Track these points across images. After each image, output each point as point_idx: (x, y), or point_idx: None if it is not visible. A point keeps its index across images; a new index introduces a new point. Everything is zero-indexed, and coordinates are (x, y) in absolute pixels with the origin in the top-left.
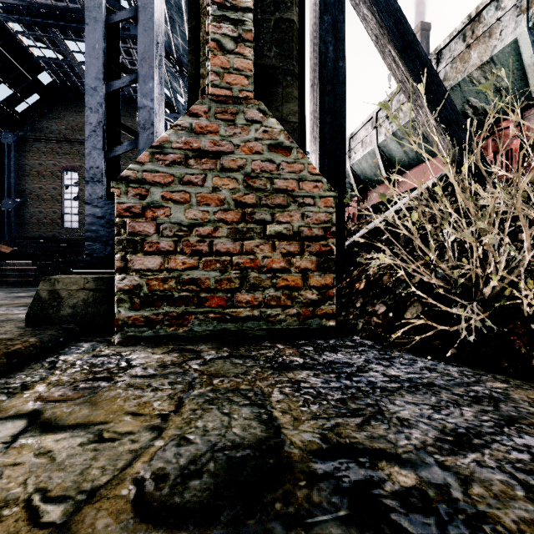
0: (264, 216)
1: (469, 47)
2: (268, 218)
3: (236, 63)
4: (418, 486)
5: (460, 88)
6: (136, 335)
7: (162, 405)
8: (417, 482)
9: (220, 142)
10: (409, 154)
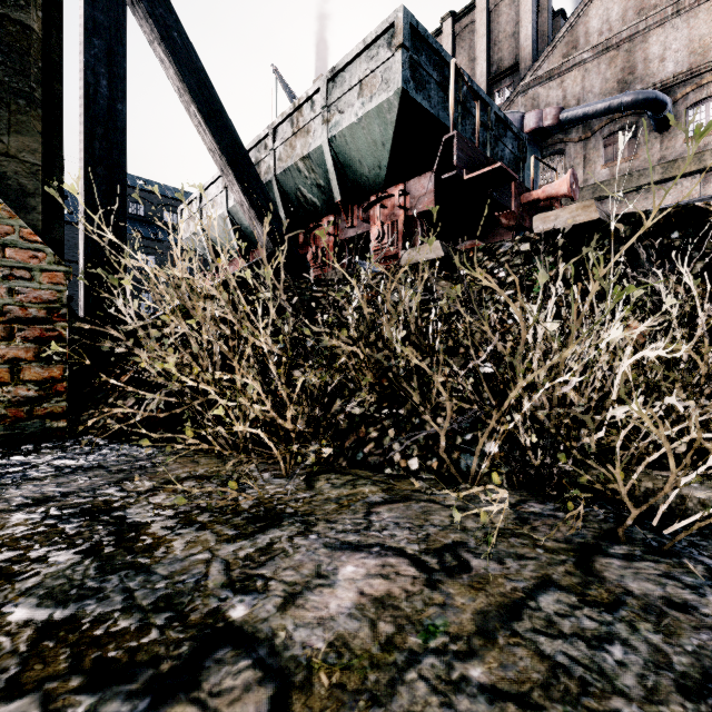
0: None
1: (295, 135)
2: None
3: None
4: None
5: (292, 174)
6: None
7: None
8: None
9: None
10: None
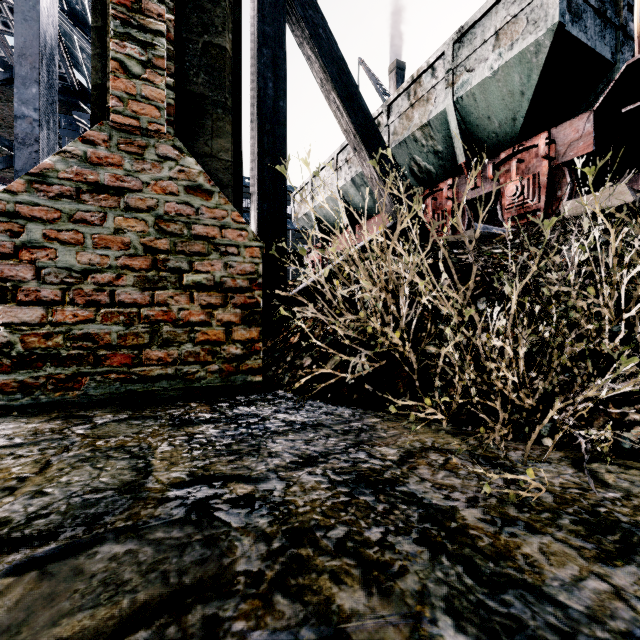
0: (181, 264)
1: (412, 106)
2: (185, 266)
3: (145, 91)
4: (250, 493)
5: (407, 145)
6: (5, 405)
7: (23, 469)
8: (252, 491)
9: (125, 177)
10: (368, 203)
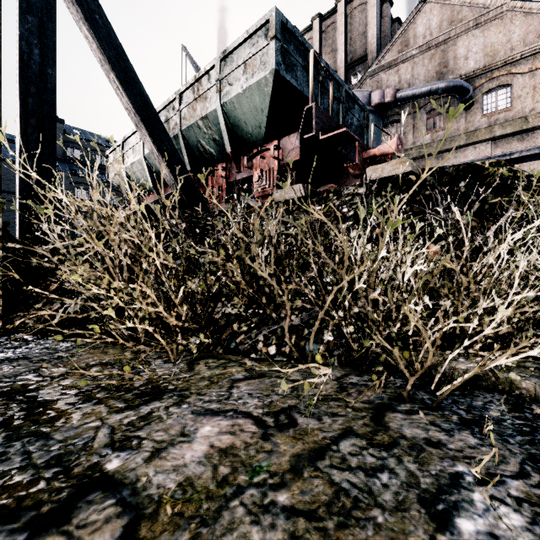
0: None
1: (196, 100)
2: None
3: None
4: None
5: (194, 130)
6: None
7: None
8: None
9: None
10: None
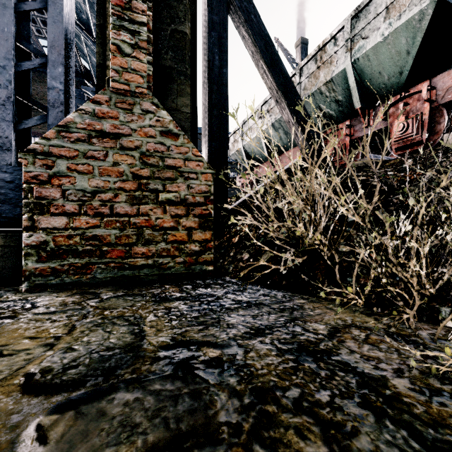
0: (157, 186)
1: (319, 68)
2: (160, 188)
3: (133, 65)
4: (219, 356)
5: (314, 97)
6: (43, 283)
7: (57, 330)
8: (220, 354)
9: (120, 126)
10: (283, 141)
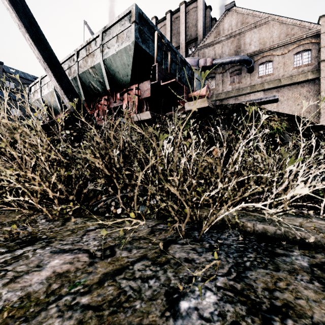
0: None
1: (88, 56)
2: None
3: None
4: None
5: (86, 74)
6: None
7: None
8: None
9: None
10: None
